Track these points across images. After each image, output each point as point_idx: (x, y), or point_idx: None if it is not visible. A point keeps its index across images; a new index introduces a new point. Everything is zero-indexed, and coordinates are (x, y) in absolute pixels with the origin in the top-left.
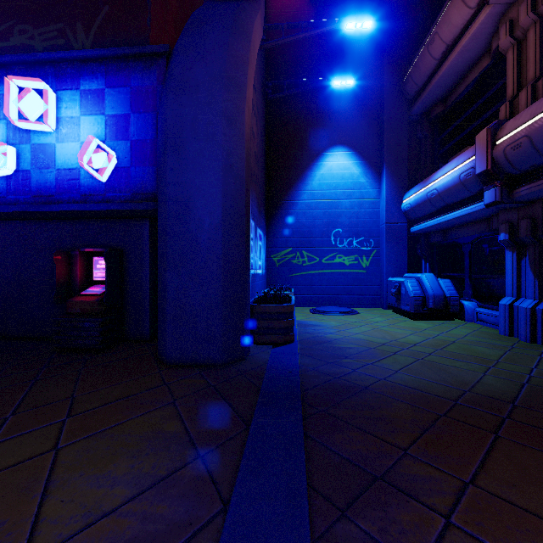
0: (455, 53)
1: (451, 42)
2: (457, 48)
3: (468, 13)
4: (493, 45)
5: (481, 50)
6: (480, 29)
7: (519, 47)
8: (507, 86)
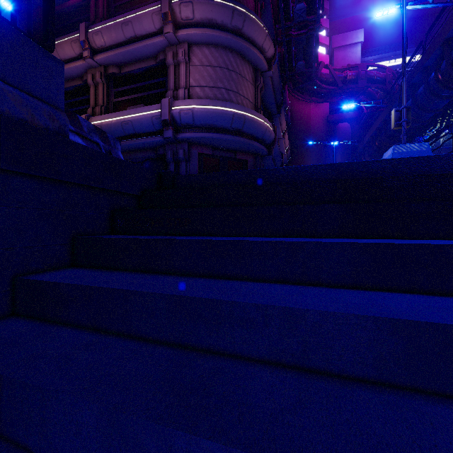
0: (66, 67)
1: (64, 60)
2: (68, 66)
3: (74, 55)
4: (84, 77)
5: (78, 75)
6: (80, 67)
7: (96, 88)
8: (91, 101)
